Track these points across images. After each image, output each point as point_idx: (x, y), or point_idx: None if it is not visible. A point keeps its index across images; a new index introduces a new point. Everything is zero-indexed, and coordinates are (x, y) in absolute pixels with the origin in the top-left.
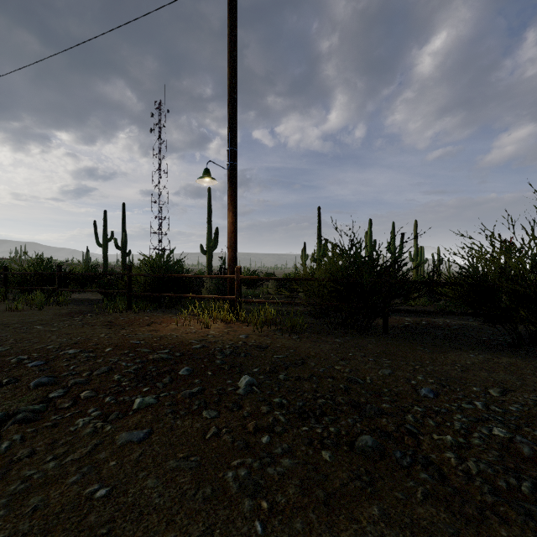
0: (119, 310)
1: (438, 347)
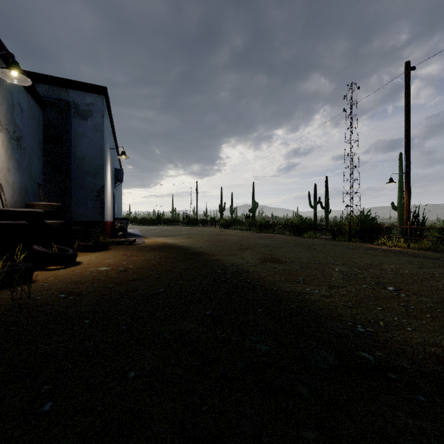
0: (345, 240)
1: None
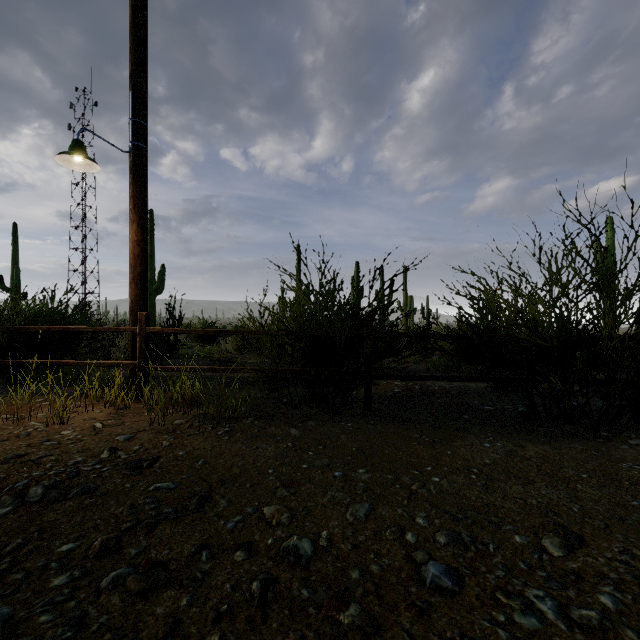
0: None
1: (439, 431)
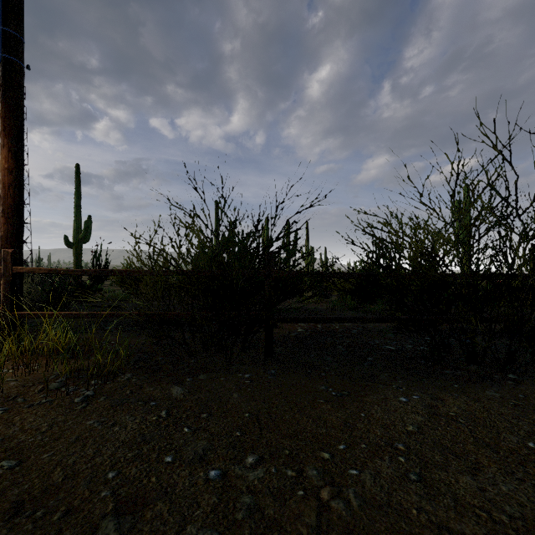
0: None
1: (346, 380)
